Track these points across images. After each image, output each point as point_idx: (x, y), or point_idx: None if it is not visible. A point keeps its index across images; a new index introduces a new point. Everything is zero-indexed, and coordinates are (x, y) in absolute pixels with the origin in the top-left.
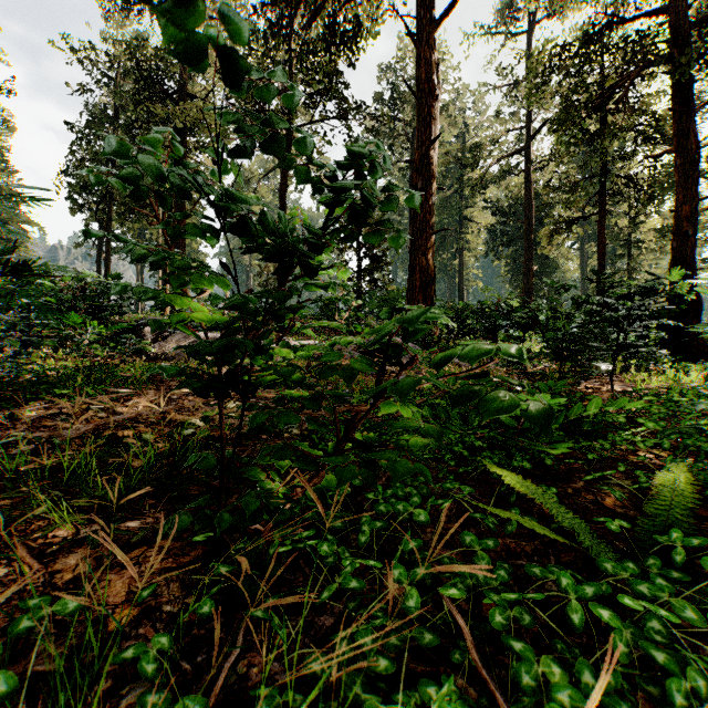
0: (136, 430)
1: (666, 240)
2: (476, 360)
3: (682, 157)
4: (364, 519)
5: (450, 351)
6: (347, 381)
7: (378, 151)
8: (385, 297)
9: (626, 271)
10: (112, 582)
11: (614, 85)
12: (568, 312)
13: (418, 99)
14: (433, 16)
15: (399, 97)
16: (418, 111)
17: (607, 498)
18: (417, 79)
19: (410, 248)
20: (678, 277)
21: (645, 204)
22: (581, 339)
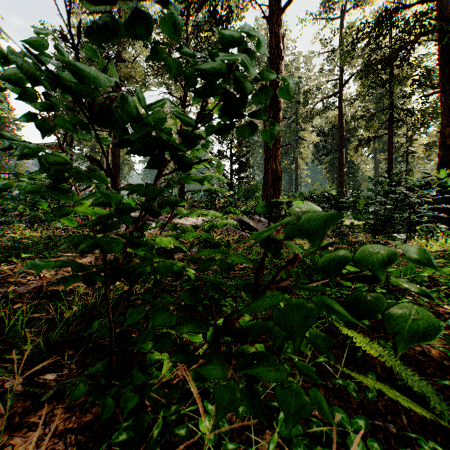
0: (73, 286)
1: (431, 151)
2: (381, 267)
3: (445, 96)
4: (241, 386)
5: (340, 251)
6: (227, 270)
7: (259, 43)
8: (248, 188)
9: (404, 171)
10: (15, 447)
11: (400, 49)
12: (381, 200)
13: (270, 58)
14: (280, 4)
15: (257, 60)
16: (270, 67)
17: (432, 350)
18: (269, 46)
19: (265, 156)
20: (445, 175)
21: (419, 127)
22: (390, 218)
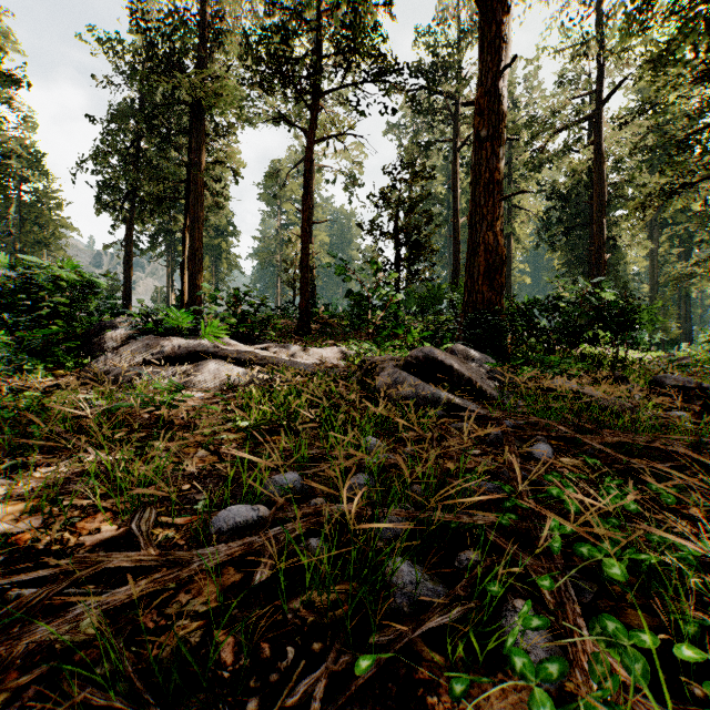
0: None
1: None
2: None
3: None
4: None
5: None
6: None
7: None
8: (424, 293)
9: None
10: None
11: None
12: None
13: (483, 12)
14: None
15: (441, 66)
16: (482, 32)
17: None
18: None
19: (470, 221)
20: None
21: None
22: None
